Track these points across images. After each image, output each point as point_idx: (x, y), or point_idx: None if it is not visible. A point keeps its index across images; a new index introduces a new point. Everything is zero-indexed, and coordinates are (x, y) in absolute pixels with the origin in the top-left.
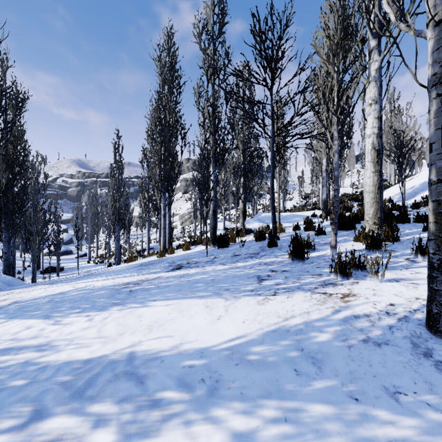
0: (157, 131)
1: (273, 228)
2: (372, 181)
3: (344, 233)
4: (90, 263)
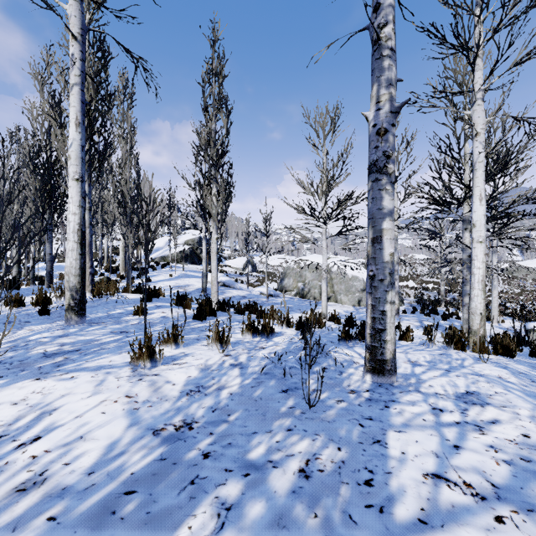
0: None
1: None
2: (123, 257)
3: (113, 275)
4: None
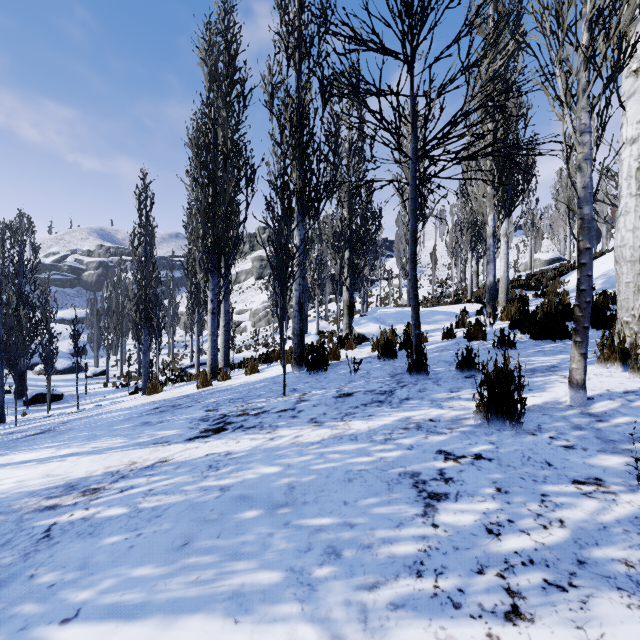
0: (199, 162)
1: (414, 336)
2: None
3: (551, 345)
4: (107, 387)
